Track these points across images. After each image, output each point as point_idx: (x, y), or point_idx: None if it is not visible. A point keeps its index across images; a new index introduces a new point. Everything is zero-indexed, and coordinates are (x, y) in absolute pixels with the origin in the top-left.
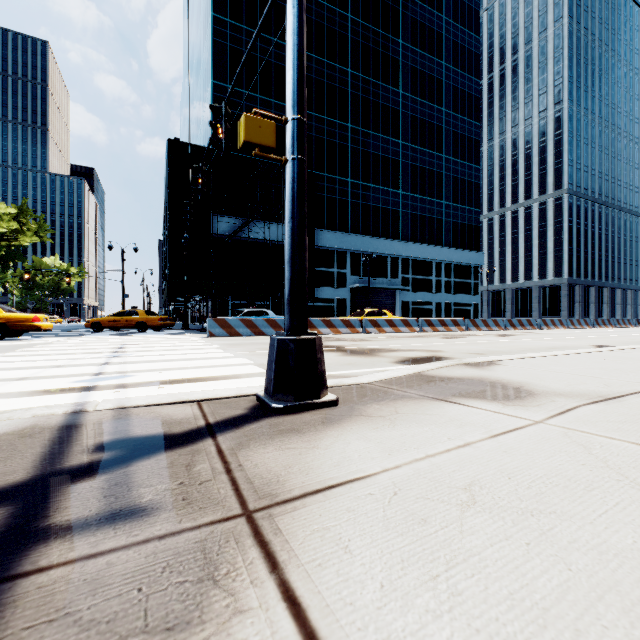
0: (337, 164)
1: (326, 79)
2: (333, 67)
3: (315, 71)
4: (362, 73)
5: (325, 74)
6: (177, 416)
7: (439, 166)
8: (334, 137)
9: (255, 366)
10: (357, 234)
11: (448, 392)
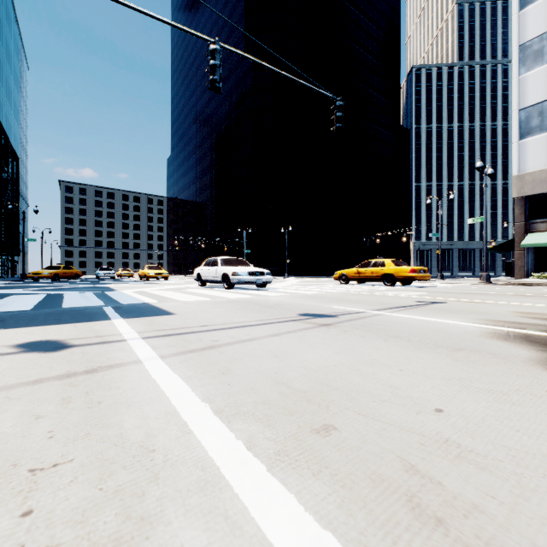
0: None
1: None
2: None
3: None
4: None
5: None
6: None
7: None
8: None
9: None
10: None
11: None
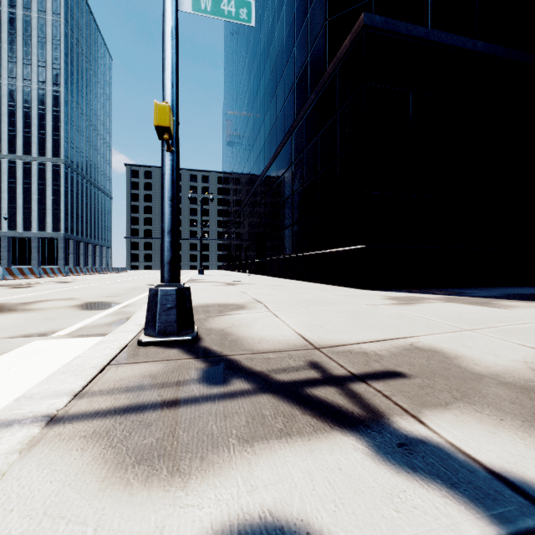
0: None
1: None
2: None
3: None
4: None
5: None
6: (155, 368)
7: None
8: None
9: None
10: None
11: (214, 312)
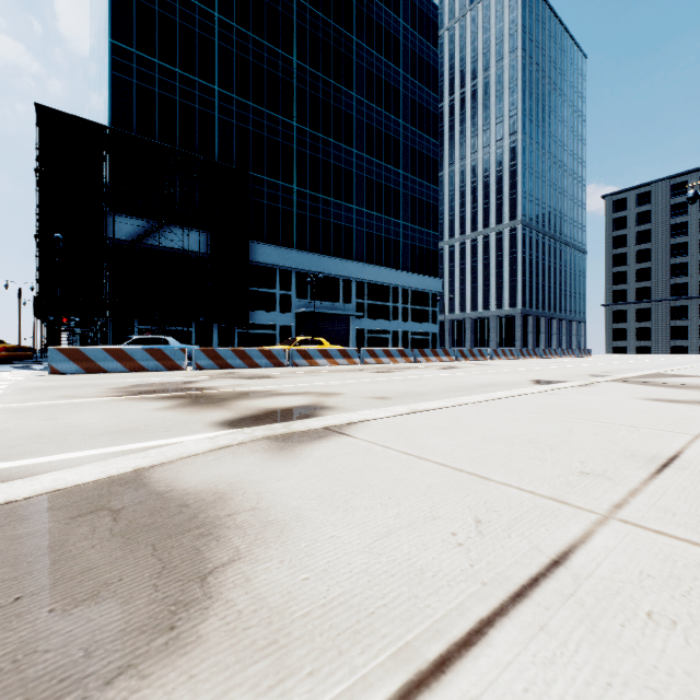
0: (280, 167)
1: (266, 65)
2: (275, 52)
3: (253, 53)
4: (310, 66)
5: (265, 59)
6: None
7: (396, 182)
8: (276, 135)
9: None
10: (304, 251)
11: None
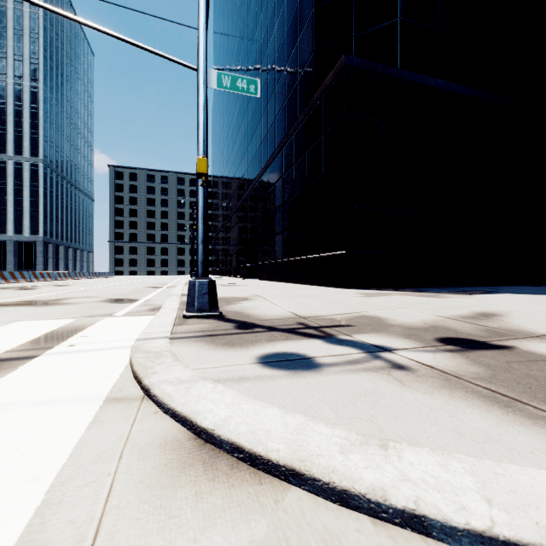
0: None
1: None
2: None
3: None
4: None
5: None
6: (205, 326)
7: None
8: None
9: (32, 321)
10: None
11: (225, 302)
